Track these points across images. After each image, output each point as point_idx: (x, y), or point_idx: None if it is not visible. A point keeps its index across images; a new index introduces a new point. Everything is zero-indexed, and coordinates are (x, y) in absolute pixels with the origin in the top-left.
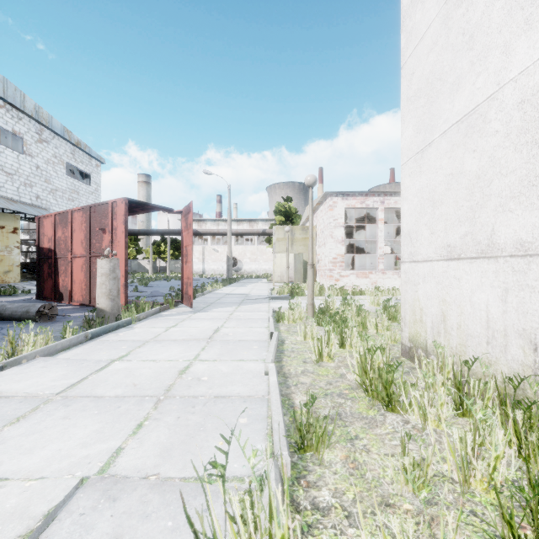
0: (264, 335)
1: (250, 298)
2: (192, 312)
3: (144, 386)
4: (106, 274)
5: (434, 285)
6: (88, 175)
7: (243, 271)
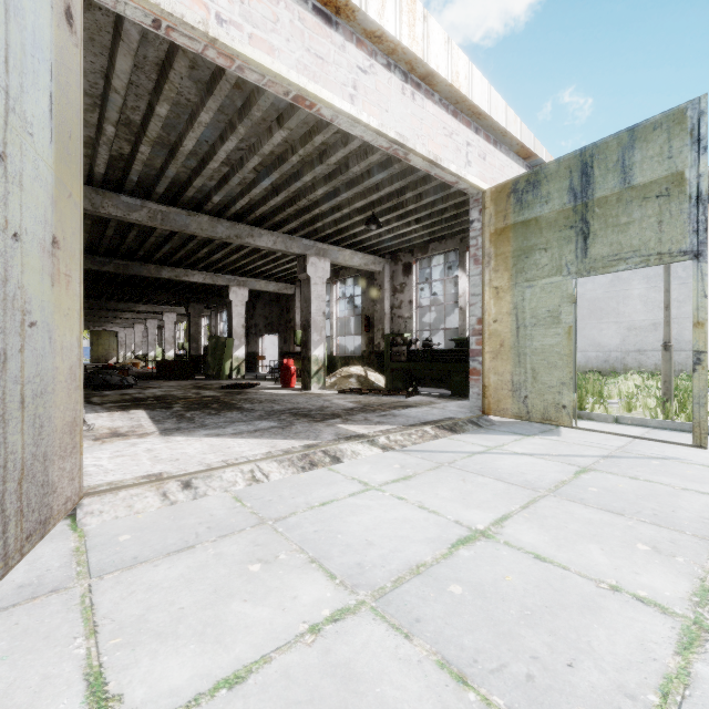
0: None
1: None
2: None
3: None
4: None
5: None
6: None
7: None
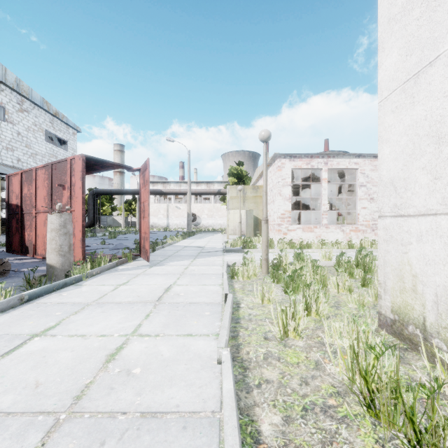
0: (217, 295)
1: (206, 251)
2: (148, 265)
3: (48, 389)
4: (56, 230)
5: (439, 246)
6: (65, 142)
7: (202, 225)
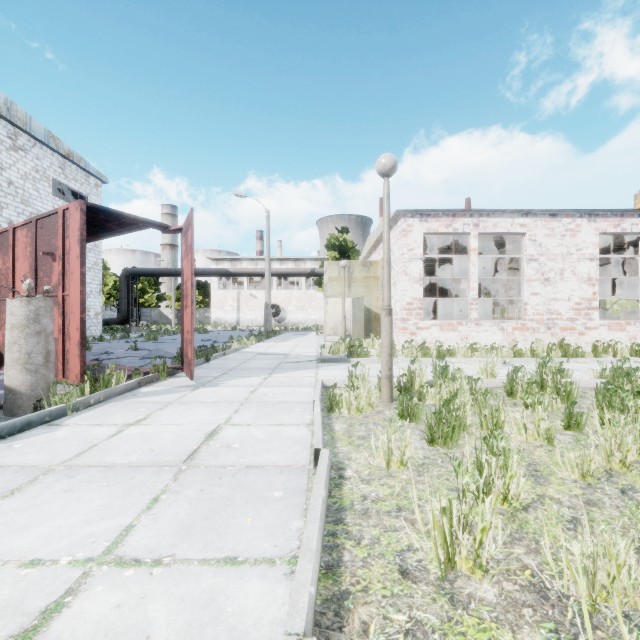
0: (301, 449)
1: (290, 361)
2: (192, 386)
3: None
4: (20, 326)
5: None
6: (84, 197)
7: (288, 322)
